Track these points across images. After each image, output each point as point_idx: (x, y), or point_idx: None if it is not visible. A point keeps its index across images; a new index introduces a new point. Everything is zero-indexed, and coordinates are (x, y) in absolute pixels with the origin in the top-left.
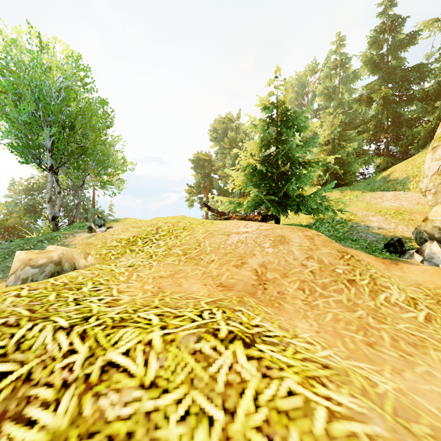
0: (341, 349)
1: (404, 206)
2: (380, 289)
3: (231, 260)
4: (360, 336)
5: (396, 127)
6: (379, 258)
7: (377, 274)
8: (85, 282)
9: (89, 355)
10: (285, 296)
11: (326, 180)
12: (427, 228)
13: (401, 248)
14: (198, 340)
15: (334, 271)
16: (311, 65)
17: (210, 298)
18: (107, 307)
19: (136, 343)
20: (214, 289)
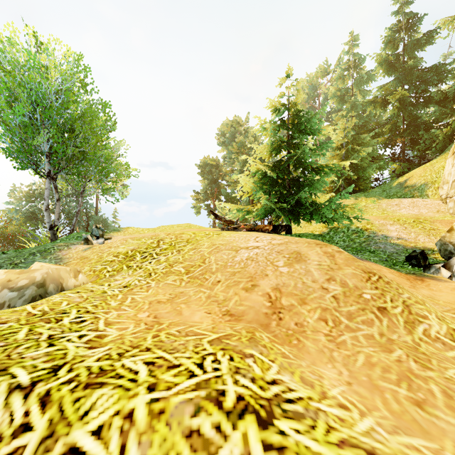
0: (383, 412)
1: (423, 214)
2: (416, 319)
3: (239, 281)
4: (404, 390)
5: (413, 130)
6: (402, 274)
7: (411, 300)
8: (69, 309)
9: (47, 435)
10: (305, 329)
11: (339, 186)
12: (453, 239)
13: (424, 261)
14: (195, 411)
15: (361, 296)
16: (323, 66)
17: (215, 334)
18: (86, 349)
19: (113, 415)
20: (220, 319)
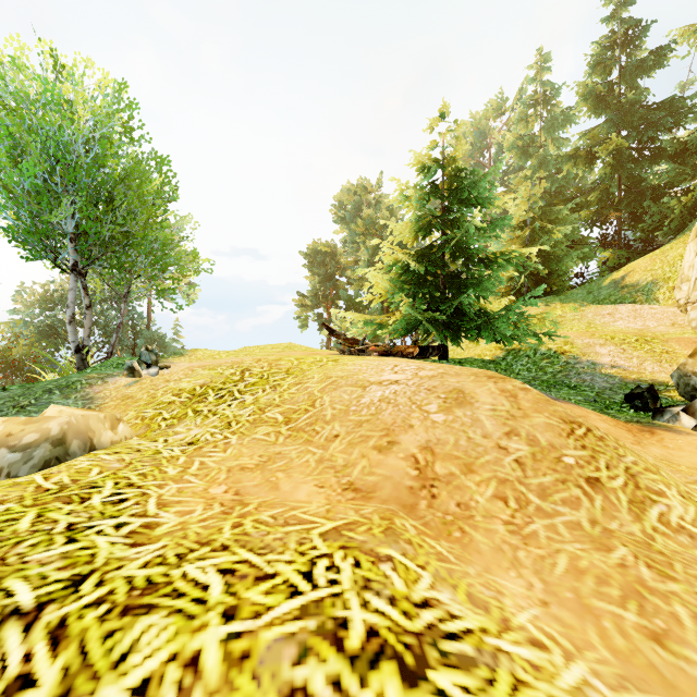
0: (600, 651)
1: (650, 328)
2: (647, 497)
3: (369, 435)
4: (633, 615)
5: (634, 199)
6: (620, 422)
7: (639, 466)
8: (102, 481)
9: (60, 695)
10: (472, 513)
11: (520, 286)
12: None
13: (654, 402)
14: (300, 655)
15: (560, 460)
16: (496, 102)
17: (330, 522)
18: (127, 547)
19: (166, 661)
20: (339, 497)
